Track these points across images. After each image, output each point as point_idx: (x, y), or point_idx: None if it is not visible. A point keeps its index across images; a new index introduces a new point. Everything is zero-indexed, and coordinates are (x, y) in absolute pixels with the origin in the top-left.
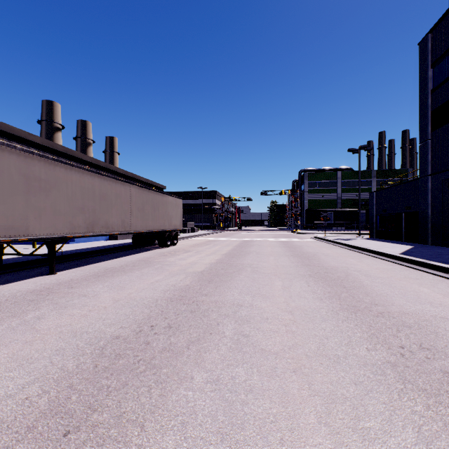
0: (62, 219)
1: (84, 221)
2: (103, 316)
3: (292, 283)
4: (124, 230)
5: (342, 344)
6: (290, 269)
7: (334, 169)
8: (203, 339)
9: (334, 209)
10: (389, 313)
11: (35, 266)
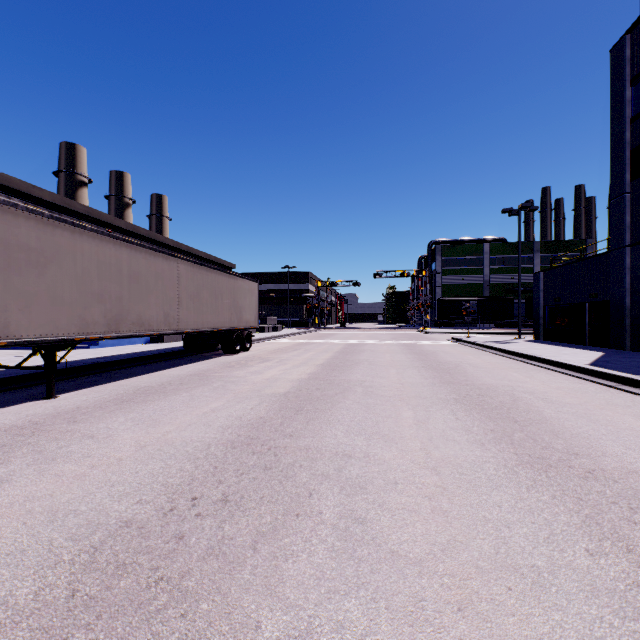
0: (67, 312)
1: (103, 314)
2: (113, 476)
3: (429, 414)
4: (168, 328)
5: (539, 541)
6: (423, 390)
7: (480, 240)
8: (282, 527)
9: (479, 298)
10: (603, 471)
11: (27, 385)
